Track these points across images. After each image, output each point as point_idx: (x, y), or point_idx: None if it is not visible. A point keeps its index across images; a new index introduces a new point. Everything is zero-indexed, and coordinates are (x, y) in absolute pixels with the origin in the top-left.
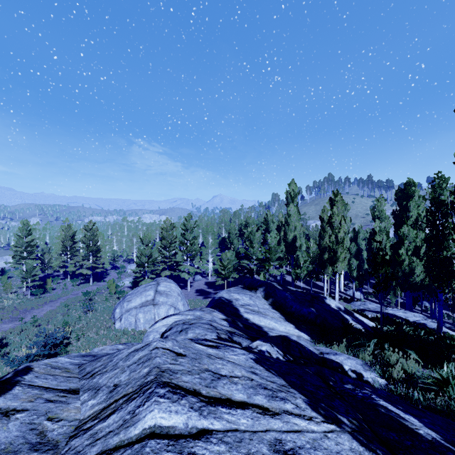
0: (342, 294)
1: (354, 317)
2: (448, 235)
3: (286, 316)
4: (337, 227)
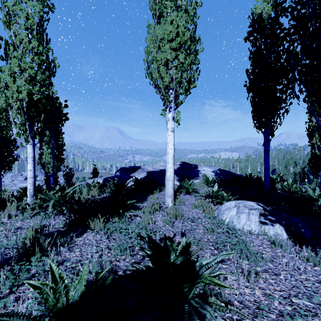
0: None
1: None
2: None
3: None
4: None
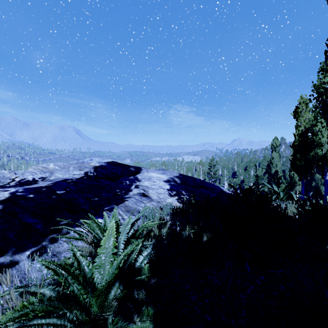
0: None
1: None
2: None
3: None
4: None
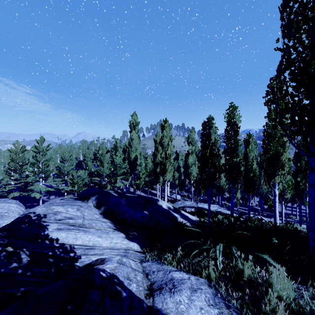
0: (169, 198)
1: (181, 214)
2: (236, 147)
3: (118, 224)
4: (166, 146)
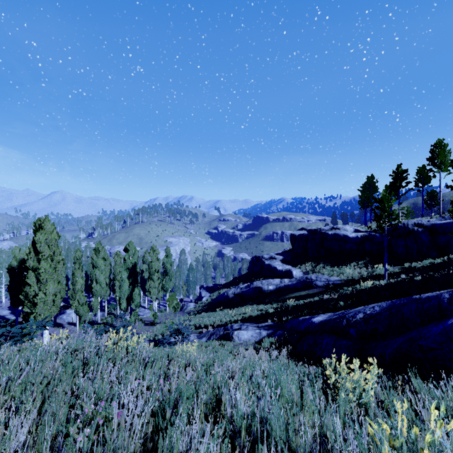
0: None
1: None
2: None
3: None
4: None
